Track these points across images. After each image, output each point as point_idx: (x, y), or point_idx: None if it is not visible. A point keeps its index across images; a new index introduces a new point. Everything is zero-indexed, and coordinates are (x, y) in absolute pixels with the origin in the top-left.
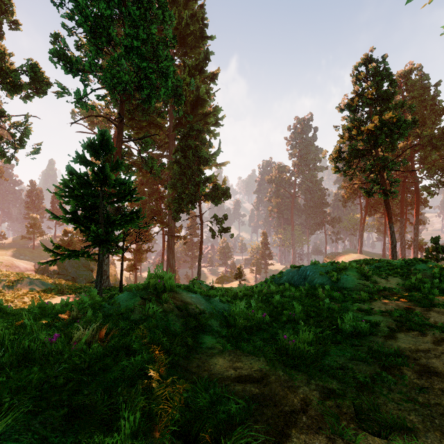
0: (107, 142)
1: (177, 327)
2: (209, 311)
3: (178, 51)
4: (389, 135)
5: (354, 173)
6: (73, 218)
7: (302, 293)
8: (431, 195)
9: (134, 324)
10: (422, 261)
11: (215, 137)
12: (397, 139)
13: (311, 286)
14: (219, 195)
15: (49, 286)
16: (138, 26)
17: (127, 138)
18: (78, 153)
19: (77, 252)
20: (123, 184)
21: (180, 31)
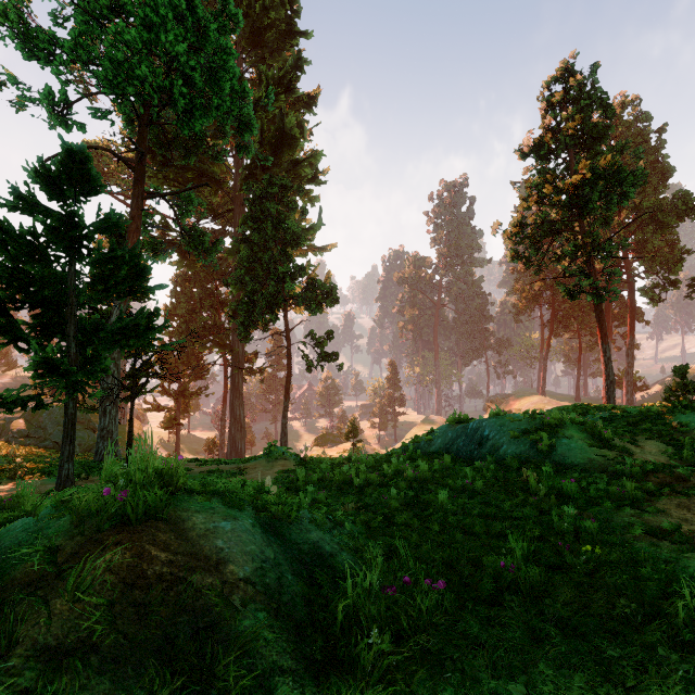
0: (84, 170)
1: None
2: (266, 584)
3: (250, 55)
4: (604, 196)
5: (543, 262)
6: (0, 324)
7: (485, 477)
8: (655, 303)
9: None
10: (688, 409)
11: (312, 203)
12: (618, 203)
13: (495, 461)
14: (319, 297)
15: None
16: None
17: (154, 192)
18: (14, 188)
19: (11, 398)
20: (120, 259)
21: (253, 20)
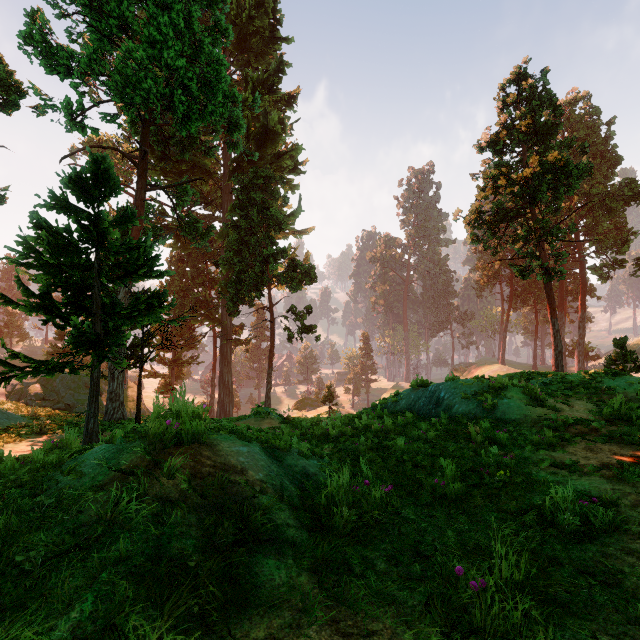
0: (107, 176)
1: (189, 542)
2: (274, 484)
3: (237, 59)
4: (553, 187)
5: (500, 244)
6: (42, 304)
7: (438, 429)
8: (603, 280)
9: (70, 545)
10: (617, 375)
11: (293, 191)
12: (565, 193)
13: (448, 417)
14: (299, 276)
15: (18, 421)
16: (170, 5)
17: (155, 185)
18: (52, 192)
19: (50, 364)
20: (136, 249)
21: (240, 28)
